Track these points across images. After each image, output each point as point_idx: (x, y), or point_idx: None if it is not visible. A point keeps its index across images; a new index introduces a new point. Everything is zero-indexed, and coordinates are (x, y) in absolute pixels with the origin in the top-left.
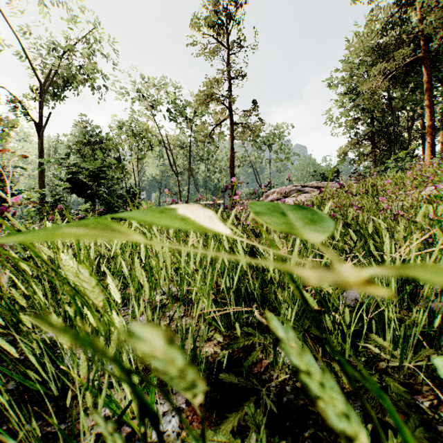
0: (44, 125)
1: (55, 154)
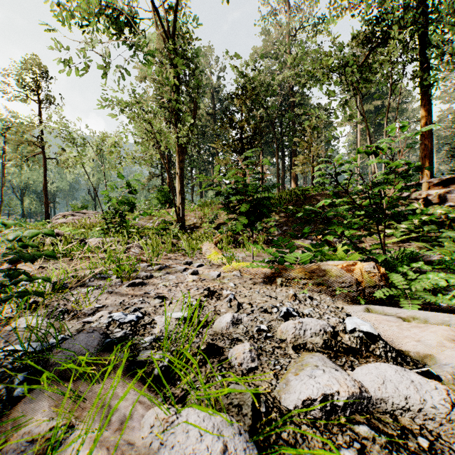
0: None
1: None
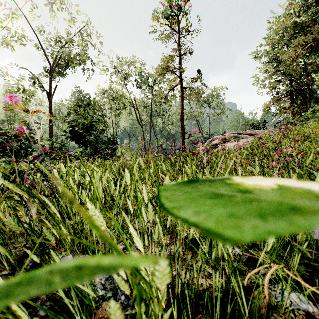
0: (52, 94)
1: (59, 114)
